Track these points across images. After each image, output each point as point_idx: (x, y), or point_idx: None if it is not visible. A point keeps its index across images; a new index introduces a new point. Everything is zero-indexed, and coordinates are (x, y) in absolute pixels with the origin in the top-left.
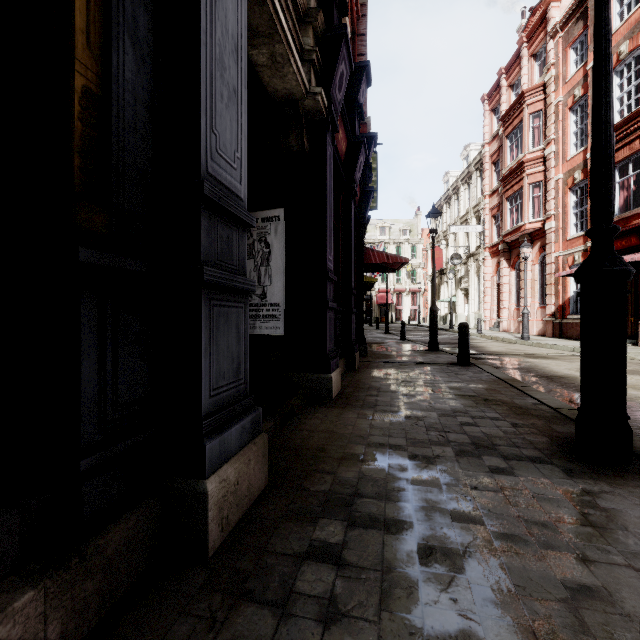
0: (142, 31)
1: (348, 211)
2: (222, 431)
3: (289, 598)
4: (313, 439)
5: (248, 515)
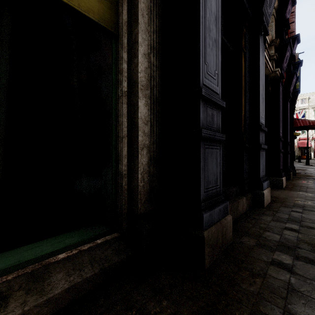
0: (248, 97)
1: (286, 106)
2: (264, 182)
3: (290, 214)
4: (280, 196)
5: (269, 204)
